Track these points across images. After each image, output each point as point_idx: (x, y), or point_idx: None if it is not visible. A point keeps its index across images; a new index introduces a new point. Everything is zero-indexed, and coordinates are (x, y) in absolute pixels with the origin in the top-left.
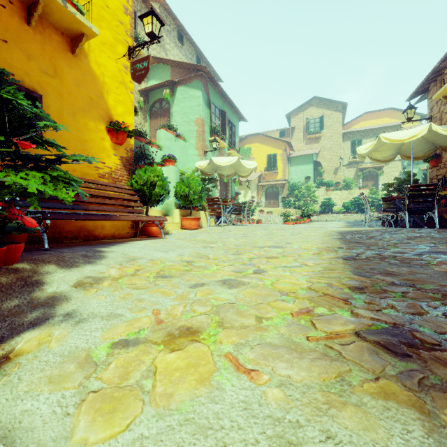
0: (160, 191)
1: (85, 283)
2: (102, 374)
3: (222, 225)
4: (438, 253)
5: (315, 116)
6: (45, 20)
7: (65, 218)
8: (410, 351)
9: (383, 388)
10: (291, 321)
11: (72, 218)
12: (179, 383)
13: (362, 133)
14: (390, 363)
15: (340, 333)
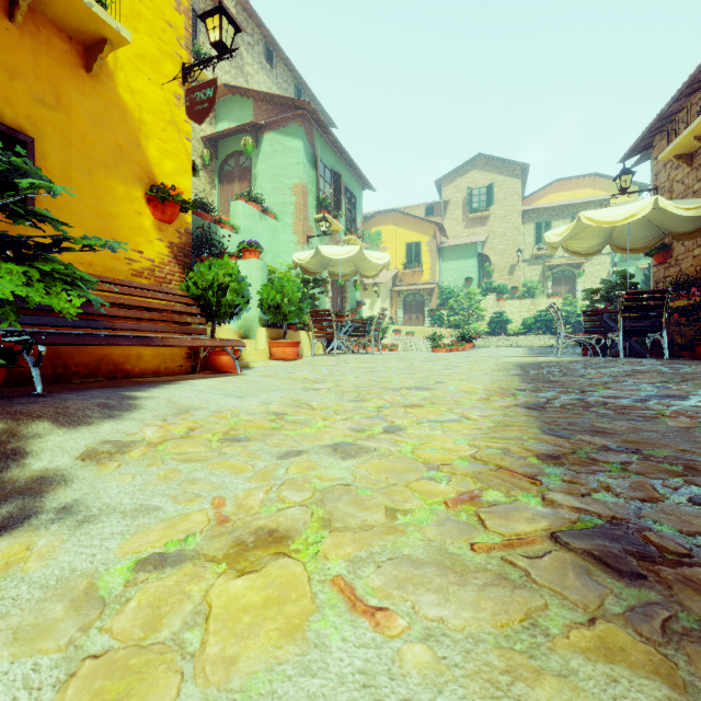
0: (235, 298)
1: (100, 453)
2: (112, 620)
3: (335, 354)
4: (671, 398)
5: (480, 184)
6: (40, 14)
7: (72, 342)
8: (643, 568)
9: (604, 640)
10: (445, 516)
11: (84, 342)
12: (250, 636)
13: (551, 212)
14: (612, 591)
15: (526, 536)
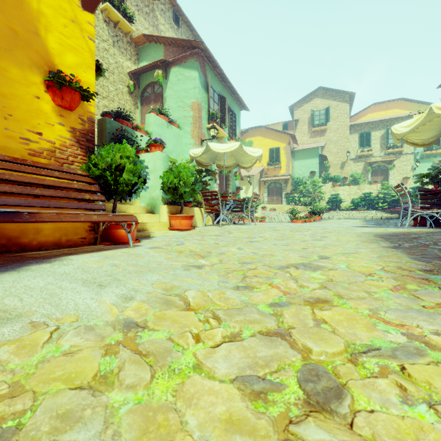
0: (132, 178)
1: None
2: None
3: (221, 225)
4: None
5: (320, 107)
6: None
7: None
8: None
9: None
10: None
11: None
12: None
13: (370, 125)
14: None
15: None
